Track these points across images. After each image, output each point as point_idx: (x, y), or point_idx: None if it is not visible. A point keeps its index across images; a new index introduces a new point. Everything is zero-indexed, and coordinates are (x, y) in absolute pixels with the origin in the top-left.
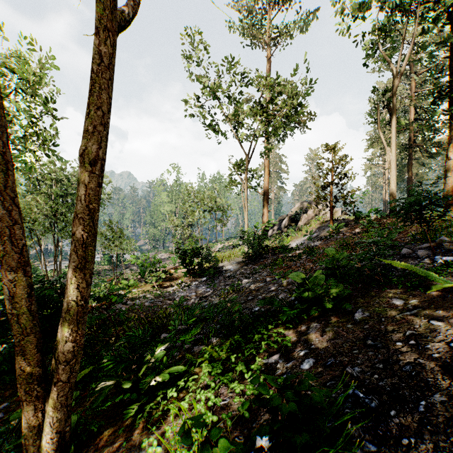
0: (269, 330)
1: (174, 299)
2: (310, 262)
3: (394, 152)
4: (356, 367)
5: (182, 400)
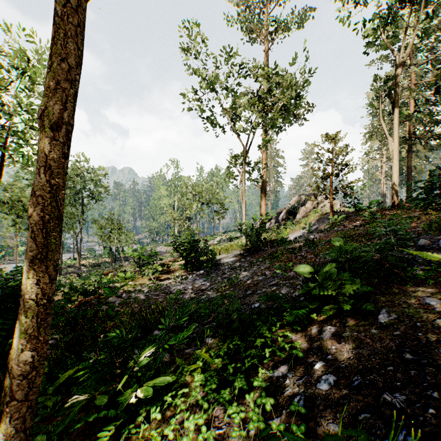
0: (272, 332)
1: (170, 292)
2: (312, 254)
3: (397, 142)
4: (397, 393)
5: (168, 420)
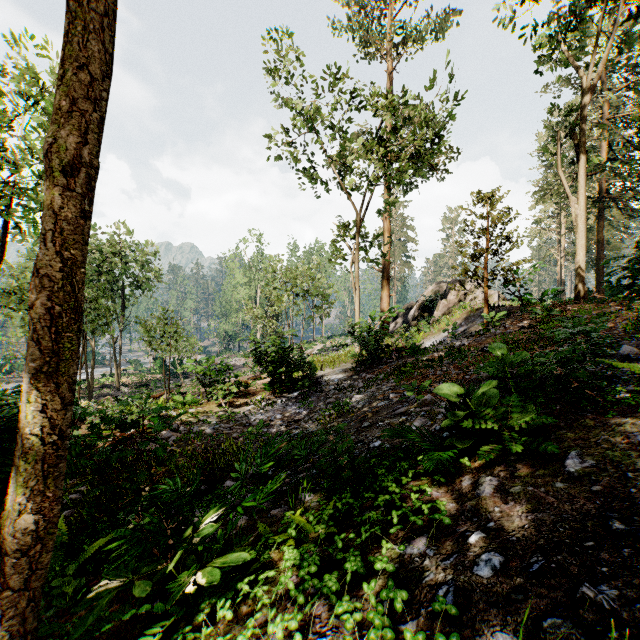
0: (401, 485)
1: (249, 424)
2: (458, 369)
3: (583, 204)
4: (603, 585)
5: (244, 620)
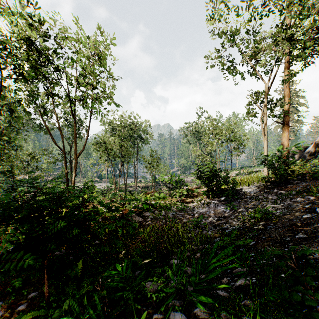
0: None
1: (193, 215)
2: None
3: None
4: None
5: None
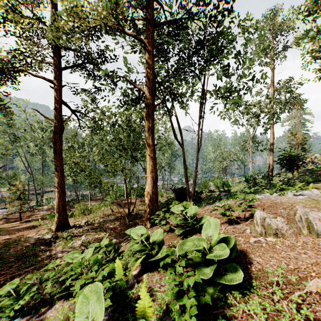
0: None
1: None
2: None
3: None
4: None
5: None
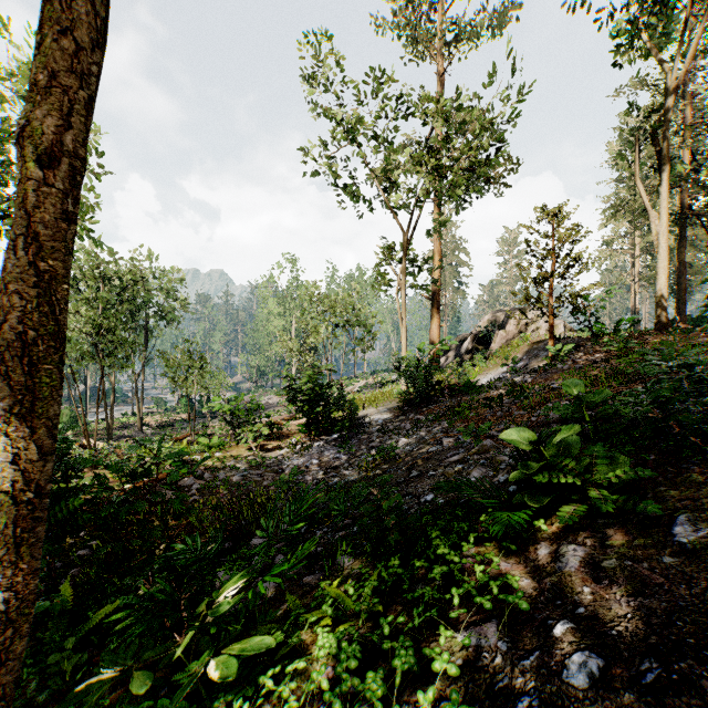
0: (461, 551)
1: (282, 471)
2: (521, 409)
3: (664, 219)
4: None
5: None
